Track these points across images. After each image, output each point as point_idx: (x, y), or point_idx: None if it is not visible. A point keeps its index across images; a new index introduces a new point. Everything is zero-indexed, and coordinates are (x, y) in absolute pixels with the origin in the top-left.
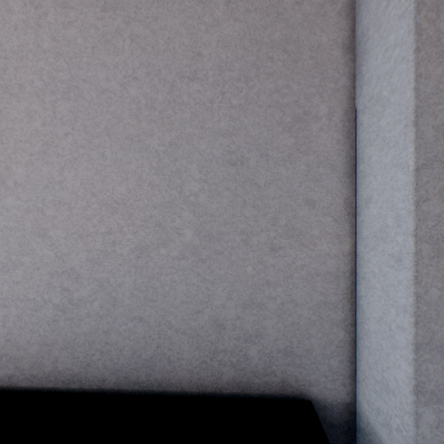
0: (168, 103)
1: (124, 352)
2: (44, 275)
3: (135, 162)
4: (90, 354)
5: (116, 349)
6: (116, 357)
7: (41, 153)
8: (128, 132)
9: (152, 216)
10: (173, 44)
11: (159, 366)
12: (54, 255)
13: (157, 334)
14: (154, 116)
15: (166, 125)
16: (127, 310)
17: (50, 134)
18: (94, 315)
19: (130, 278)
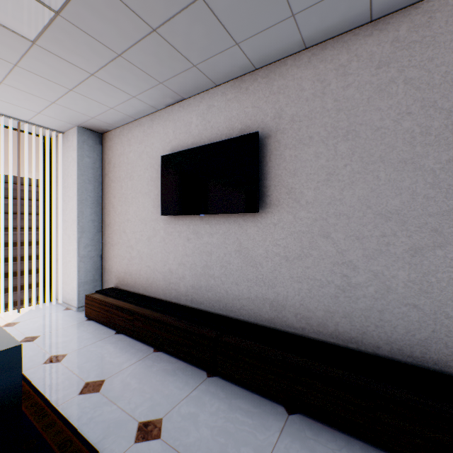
0: (445, 127)
1: (397, 329)
2: (327, 264)
3: (408, 180)
4: (365, 325)
5: (389, 326)
6: (389, 332)
7: (325, 181)
8: (401, 157)
9: (426, 223)
10: (450, 75)
11: (434, 348)
12: (335, 251)
13: (432, 321)
14: (428, 141)
15: (441, 146)
16: (400, 297)
17: (331, 167)
18: (368, 296)
19: (402, 272)
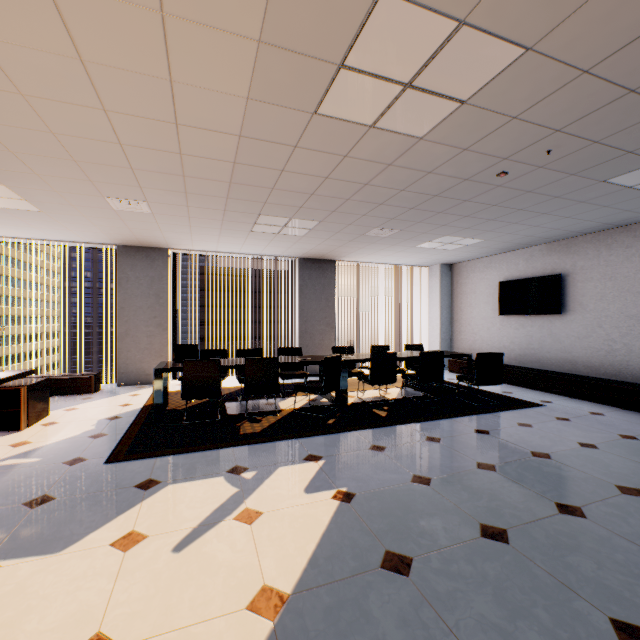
0: None
1: (634, 369)
2: (600, 340)
3: (639, 301)
4: (619, 368)
5: (631, 368)
6: (631, 371)
7: (599, 299)
8: (636, 290)
9: None
10: None
11: None
12: (604, 334)
13: None
14: None
15: None
16: (636, 354)
17: (602, 293)
18: (621, 355)
19: (637, 343)
